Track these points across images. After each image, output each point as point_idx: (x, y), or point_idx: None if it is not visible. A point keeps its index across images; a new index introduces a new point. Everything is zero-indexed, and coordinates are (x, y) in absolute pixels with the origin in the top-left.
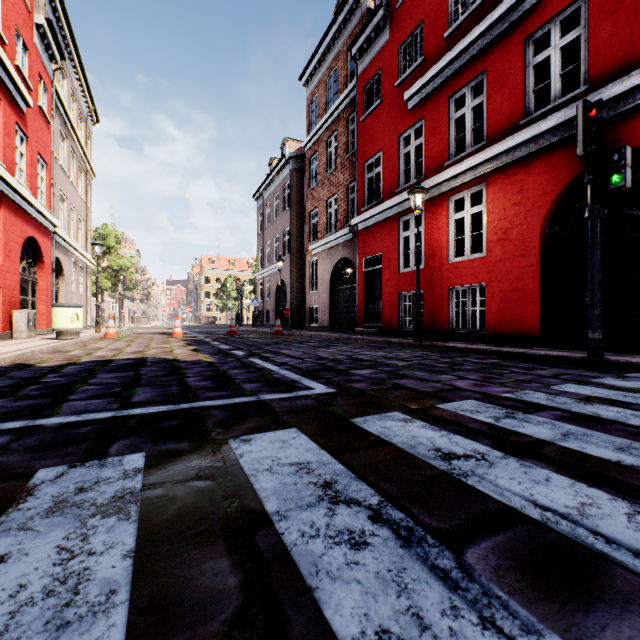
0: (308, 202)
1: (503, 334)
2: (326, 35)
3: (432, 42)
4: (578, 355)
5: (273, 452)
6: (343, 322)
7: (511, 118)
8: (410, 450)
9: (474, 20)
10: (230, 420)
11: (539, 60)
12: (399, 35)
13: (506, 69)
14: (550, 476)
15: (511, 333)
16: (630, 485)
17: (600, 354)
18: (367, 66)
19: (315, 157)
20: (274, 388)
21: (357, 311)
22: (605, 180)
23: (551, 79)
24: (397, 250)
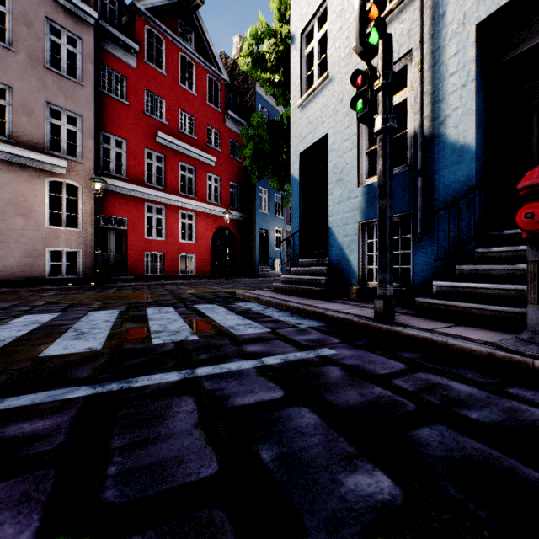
0: None
1: None
2: None
3: None
4: None
5: (83, 343)
6: None
7: None
8: (4, 343)
9: None
10: (82, 363)
11: None
12: None
13: None
14: None
15: None
16: None
17: None
18: None
19: None
20: None
21: None
22: None
23: None
24: None
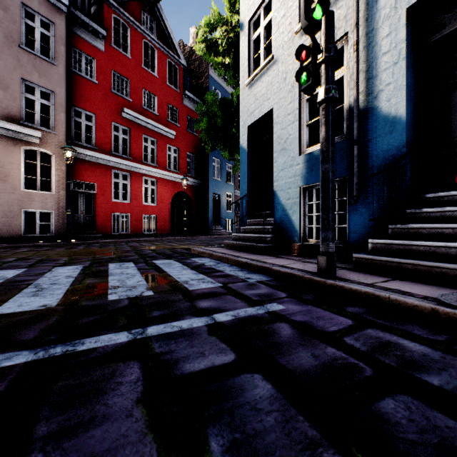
0: None
1: None
2: None
3: None
4: None
5: (39, 300)
6: None
7: None
8: None
9: None
10: (32, 322)
11: None
12: None
13: None
14: None
15: None
16: None
17: None
18: None
19: None
20: None
21: None
22: None
23: None
24: None
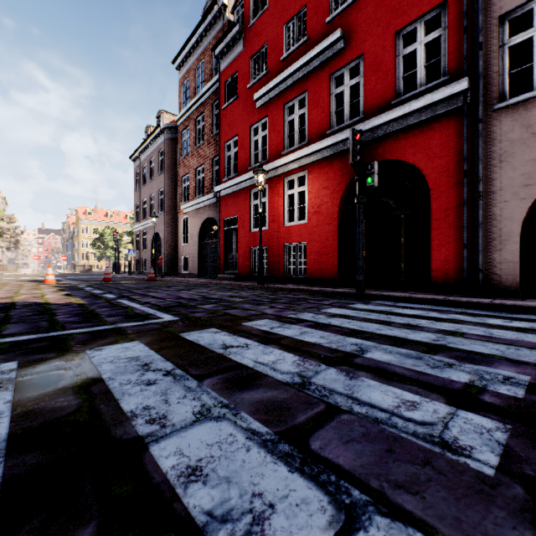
0: (180, 168)
1: (317, 278)
2: (195, 32)
3: (273, 61)
4: (354, 291)
5: (117, 353)
6: (209, 270)
7: (322, 128)
8: (207, 346)
9: (300, 53)
10: (90, 340)
11: (338, 92)
12: (250, 49)
13: (319, 93)
14: (274, 351)
15: (322, 277)
16: (308, 351)
17: (362, 290)
18: (227, 66)
19: (186, 131)
20: (132, 319)
21: (219, 261)
22: (364, 180)
23: (345, 106)
24: (249, 214)
